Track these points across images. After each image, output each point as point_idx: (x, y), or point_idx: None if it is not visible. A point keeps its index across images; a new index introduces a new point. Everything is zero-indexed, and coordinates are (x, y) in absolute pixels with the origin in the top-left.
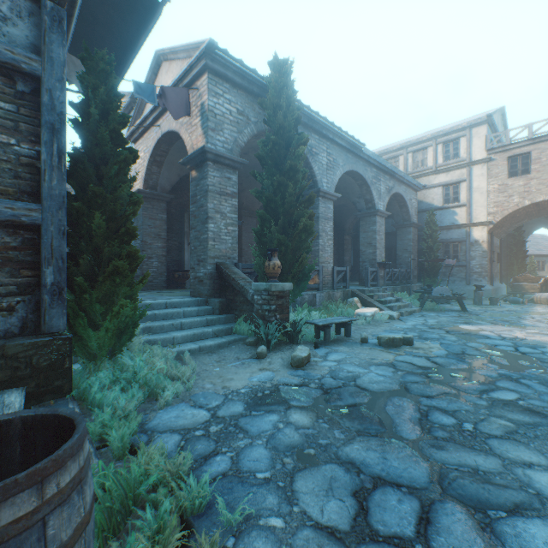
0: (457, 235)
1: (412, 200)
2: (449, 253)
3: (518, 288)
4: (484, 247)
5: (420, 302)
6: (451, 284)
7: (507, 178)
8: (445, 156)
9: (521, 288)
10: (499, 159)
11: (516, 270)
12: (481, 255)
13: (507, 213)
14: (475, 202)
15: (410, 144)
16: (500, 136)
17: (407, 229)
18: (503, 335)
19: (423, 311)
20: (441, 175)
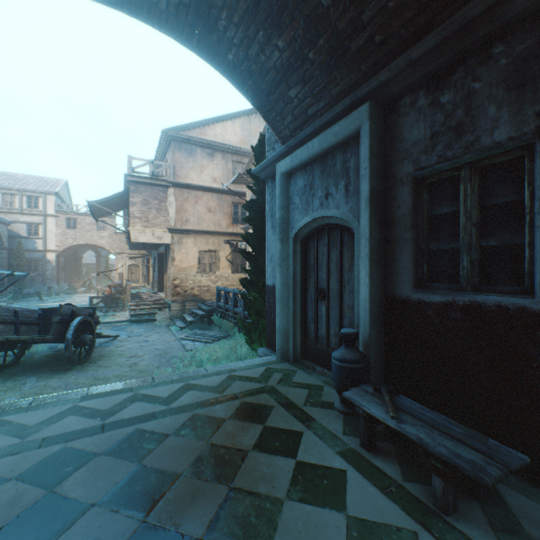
0: (38, 256)
1: (5, 232)
2: (33, 267)
3: (73, 286)
4: (55, 264)
5: (17, 298)
6: (34, 286)
7: (67, 229)
8: (30, 205)
9: (74, 286)
10: (63, 218)
11: (75, 275)
12: (53, 269)
13: (67, 247)
14: (50, 238)
15: (2, 188)
16: (63, 205)
17: (1, 251)
18: (56, 304)
19: (19, 302)
20: (27, 217)
